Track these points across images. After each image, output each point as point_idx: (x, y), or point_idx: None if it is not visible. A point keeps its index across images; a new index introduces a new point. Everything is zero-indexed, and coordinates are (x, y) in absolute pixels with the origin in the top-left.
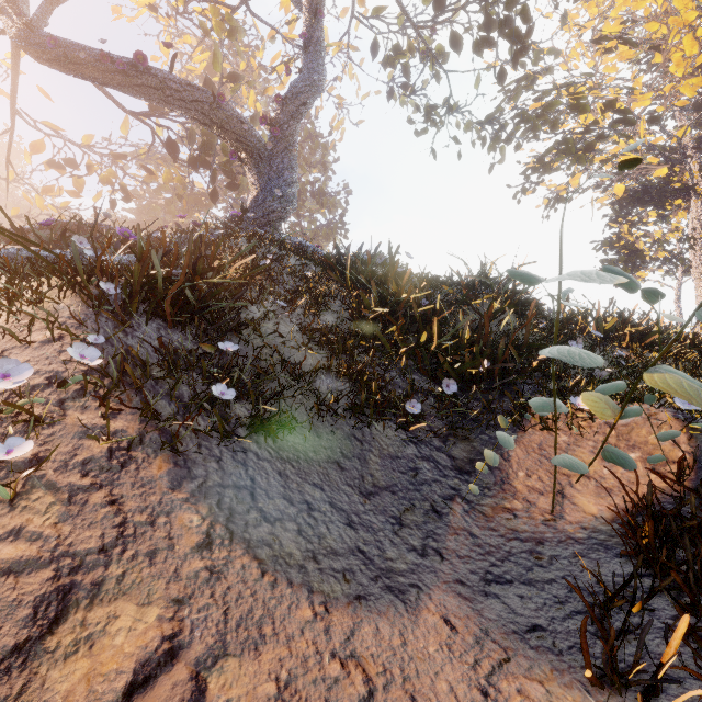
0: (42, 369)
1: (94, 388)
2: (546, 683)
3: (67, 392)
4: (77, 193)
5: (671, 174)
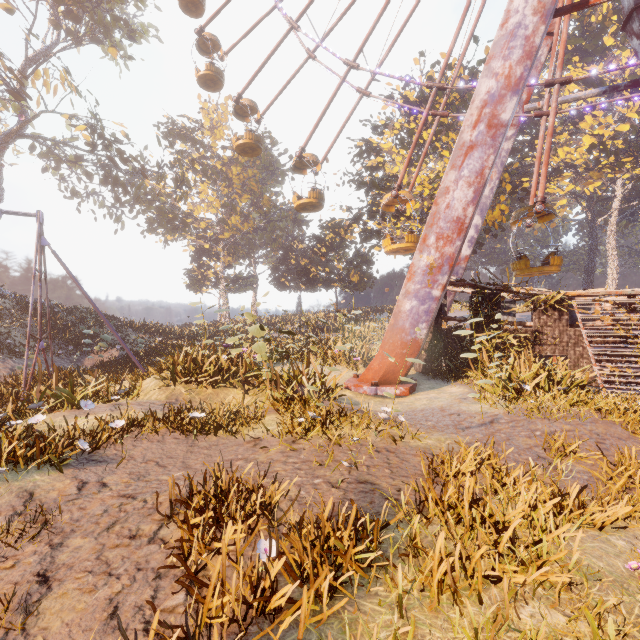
0: None
1: None
2: None
3: None
4: None
5: (213, 247)
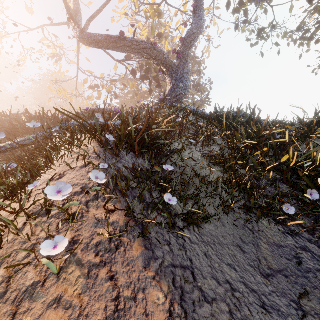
0: (79, 182)
1: (103, 194)
2: None
3: (90, 196)
4: (99, 98)
5: None
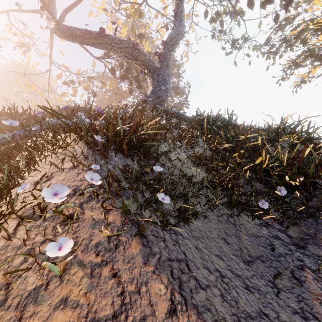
0: (70, 184)
1: (96, 195)
2: None
3: (83, 198)
4: (74, 95)
5: None
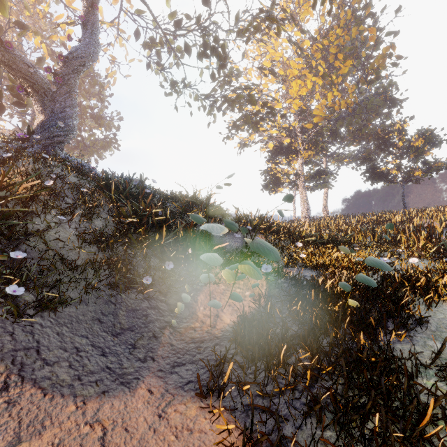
0: None
1: None
2: (187, 404)
3: None
4: None
5: (291, 142)
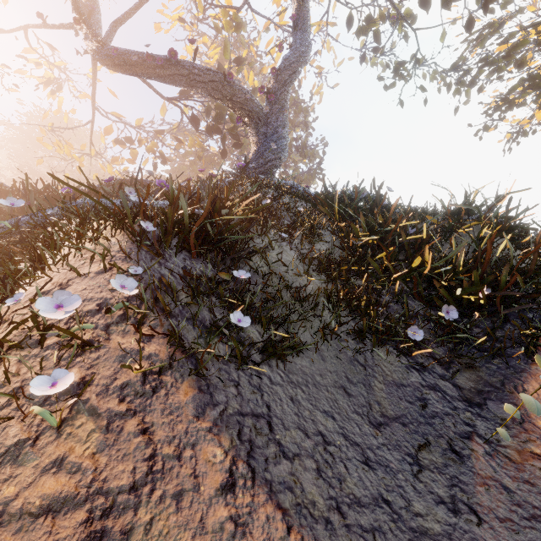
0: (94, 296)
1: (134, 313)
2: None
3: (112, 317)
4: (132, 161)
5: None
